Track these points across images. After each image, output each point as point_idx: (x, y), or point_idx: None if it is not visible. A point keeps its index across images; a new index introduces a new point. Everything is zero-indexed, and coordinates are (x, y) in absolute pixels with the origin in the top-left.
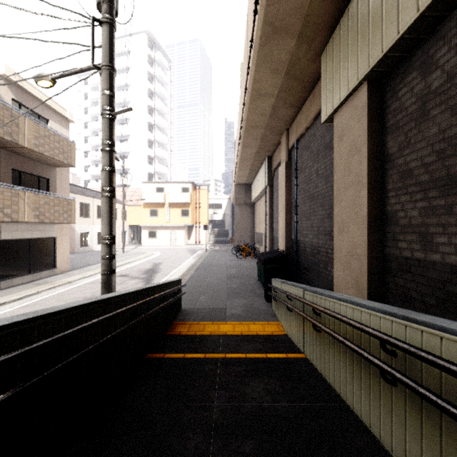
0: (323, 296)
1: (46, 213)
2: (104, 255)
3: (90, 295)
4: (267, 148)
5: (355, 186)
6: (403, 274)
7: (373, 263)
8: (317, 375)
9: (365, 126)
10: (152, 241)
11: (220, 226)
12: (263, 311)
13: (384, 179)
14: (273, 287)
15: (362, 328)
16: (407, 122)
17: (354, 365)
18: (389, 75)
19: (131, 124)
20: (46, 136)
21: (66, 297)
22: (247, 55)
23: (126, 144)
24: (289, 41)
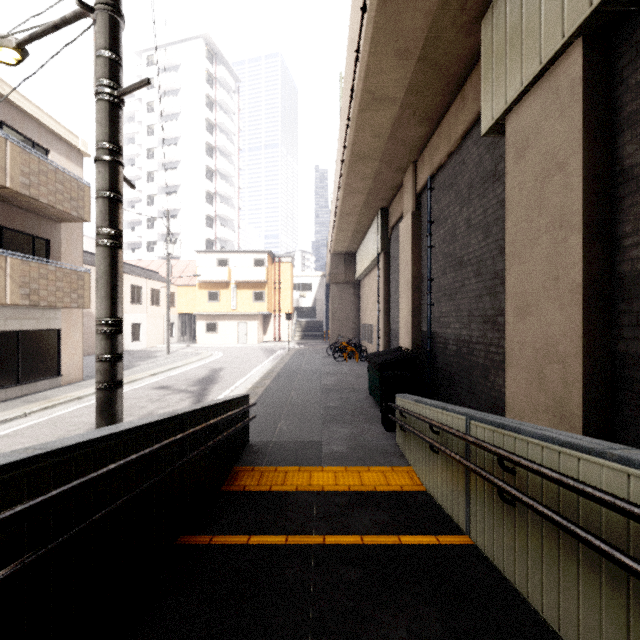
0: (521, 435)
1: (41, 292)
2: (100, 355)
3: None
4: (381, 194)
5: (553, 232)
6: None
7: (594, 369)
8: (508, 591)
9: (578, 120)
10: (211, 337)
11: (309, 316)
12: (382, 448)
13: (614, 215)
14: (401, 409)
15: None
16: None
17: (632, 606)
18: (627, 21)
19: (181, 169)
20: (41, 173)
21: (68, 422)
22: (355, 35)
23: (174, 198)
24: None
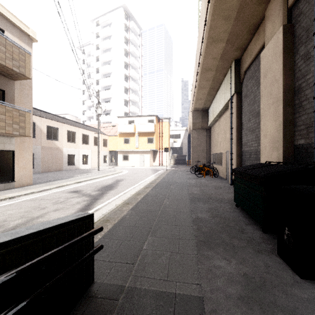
0: None
1: None
2: None
3: (1, 219)
4: (238, 40)
5: None
6: None
7: None
8: None
9: None
10: (125, 163)
11: (178, 152)
12: None
13: None
14: None
15: None
16: None
17: None
18: None
19: (112, 77)
20: None
21: None
22: None
23: (108, 91)
24: None
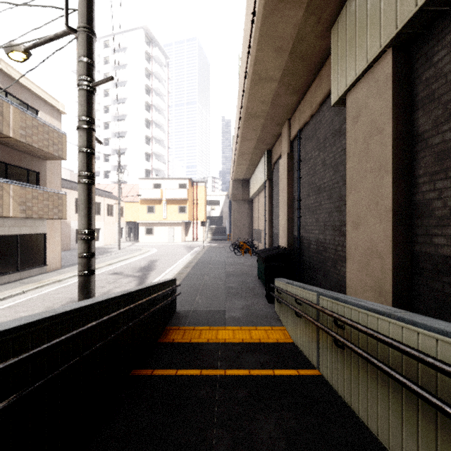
0: (347, 305)
1: (34, 208)
2: (81, 253)
3: None
4: (267, 140)
5: (375, 173)
6: (440, 276)
7: (400, 263)
8: (340, 402)
9: (390, 101)
10: (149, 238)
11: (217, 223)
12: (265, 314)
13: (413, 163)
14: (278, 288)
15: (430, 361)
16: (446, 91)
17: (404, 404)
18: (420, 38)
19: (128, 120)
20: (34, 127)
21: (53, 297)
22: (247, 35)
23: (123, 140)
24: (296, 11)
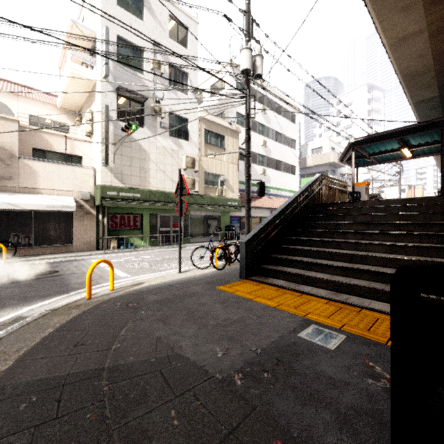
0: None
1: None
2: None
3: None
4: None
5: None
6: None
7: None
8: None
9: None
10: None
11: None
12: None
13: None
14: None
15: None
16: None
17: None
18: None
19: None
20: None
21: None
22: None
23: None
24: None
